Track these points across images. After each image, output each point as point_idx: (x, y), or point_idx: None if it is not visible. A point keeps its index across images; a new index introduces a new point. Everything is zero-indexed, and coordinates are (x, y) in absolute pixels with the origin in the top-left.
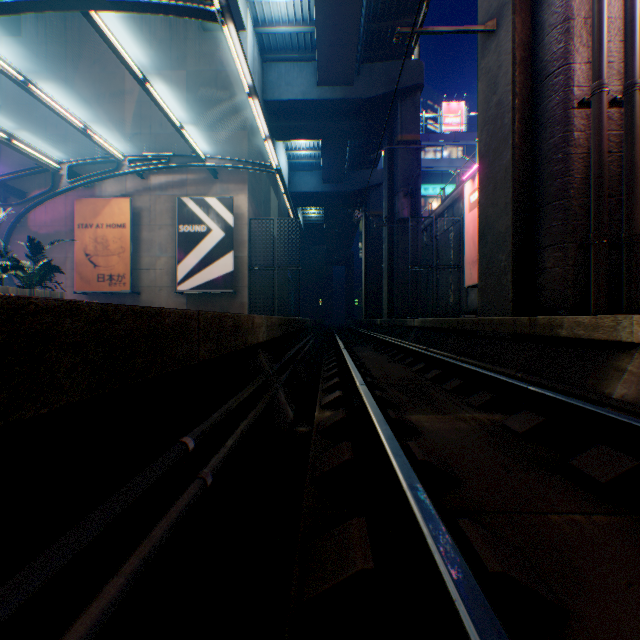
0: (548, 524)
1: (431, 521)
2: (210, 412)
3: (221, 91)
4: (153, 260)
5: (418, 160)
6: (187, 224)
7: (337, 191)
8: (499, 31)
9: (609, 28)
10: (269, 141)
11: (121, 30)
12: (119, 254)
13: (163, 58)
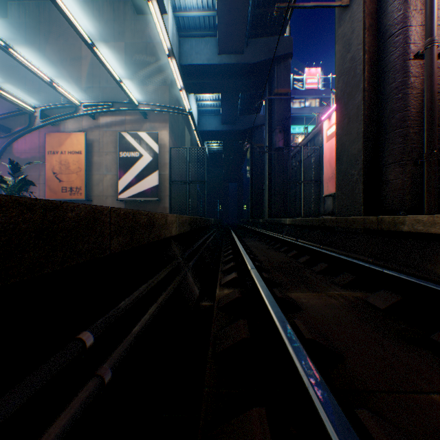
0: (434, 406)
1: (345, 437)
2: (121, 299)
3: (150, 57)
4: (101, 177)
5: (289, 106)
6: (125, 151)
7: (232, 130)
8: (352, 5)
9: None
10: (183, 91)
11: (79, 14)
12: (77, 172)
13: (108, 33)
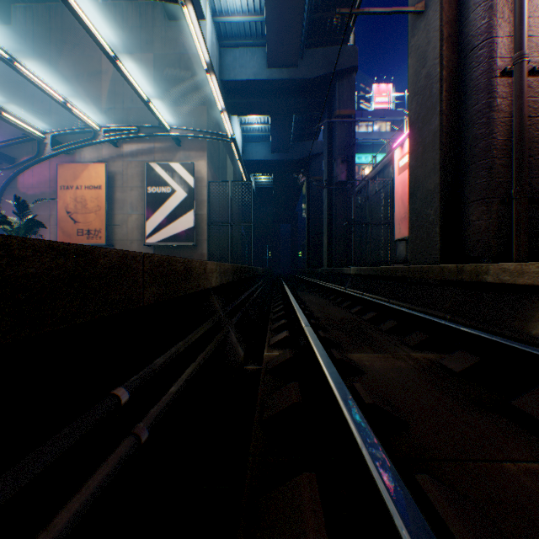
0: (506, 475)
1: (396, 492)
2: (155, 356)
3: (184, 71)
4: (125, 217)
5: (353, 131)
6: (154, 186)
7: (284, 159)
8: (428, 11)
9: (528, 5)
10: (225, 113)
11: (98, 19)
12: (96, 212)
13: (134, 43)
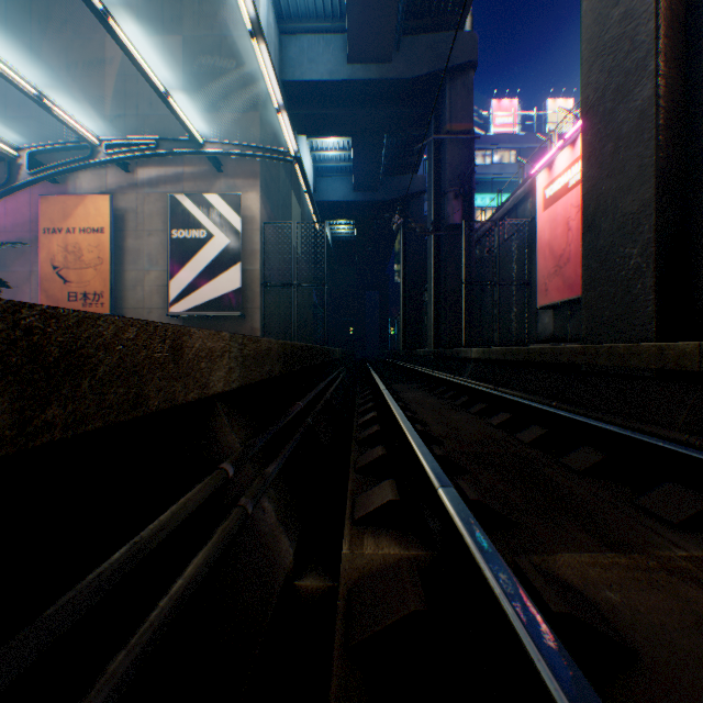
0: None
1: None
2: None
3: (226, 62)
4: (140, 275)
5: (472, 153)
6: (182, 228)
7: (371, 200)
8: None
9: None
10: (284, 113)
11: None
12: (95, 266)
13: (153, 20)
